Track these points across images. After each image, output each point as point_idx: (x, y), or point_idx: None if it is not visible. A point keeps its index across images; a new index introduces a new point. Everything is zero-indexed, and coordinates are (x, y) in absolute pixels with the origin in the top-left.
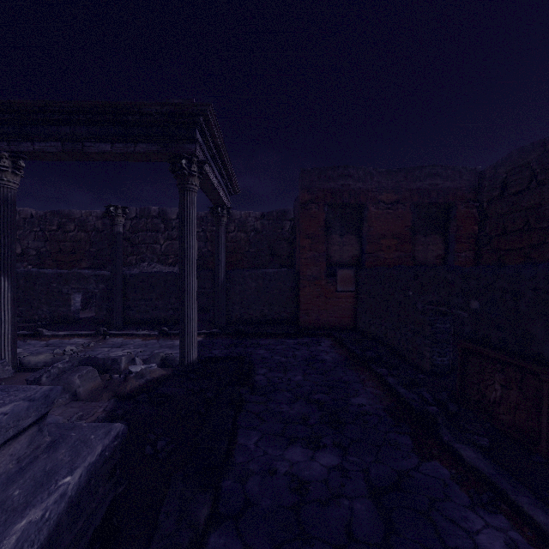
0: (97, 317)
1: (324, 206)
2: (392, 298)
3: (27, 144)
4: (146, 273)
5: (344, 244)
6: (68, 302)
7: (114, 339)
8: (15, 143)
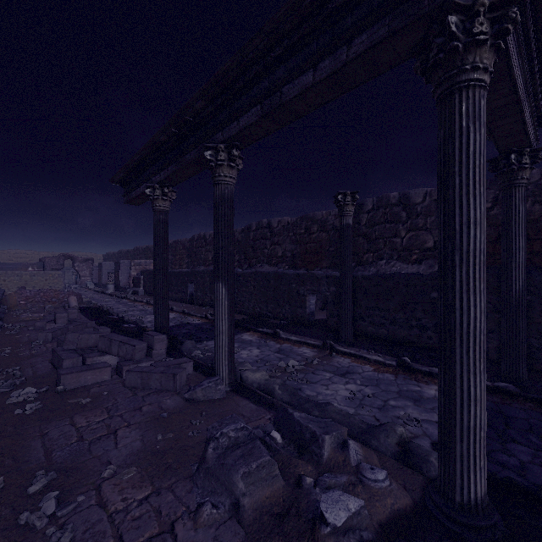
0: (328, 323)
1: None
2: None
3: (234, 125)
4: (381, 274)
5: None
6: (303, 303)
7: (340, 358)
8: (226, 129)
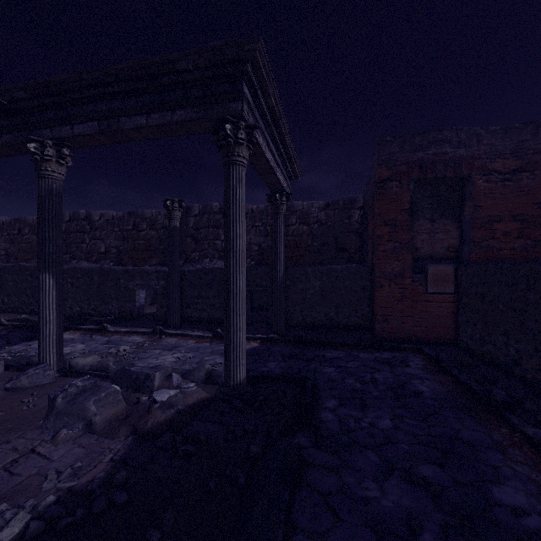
0: (158, 314)
1: (409, 183)
2: (534, 307)
3: (66, 128)
4: (203, 269)
5: (436, 231)
6: (133, 298)
7: (169, 339)
8: (56, 129)
